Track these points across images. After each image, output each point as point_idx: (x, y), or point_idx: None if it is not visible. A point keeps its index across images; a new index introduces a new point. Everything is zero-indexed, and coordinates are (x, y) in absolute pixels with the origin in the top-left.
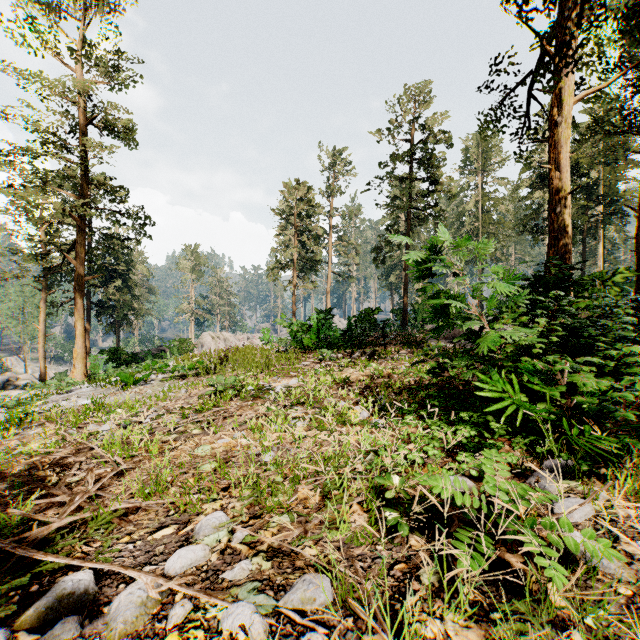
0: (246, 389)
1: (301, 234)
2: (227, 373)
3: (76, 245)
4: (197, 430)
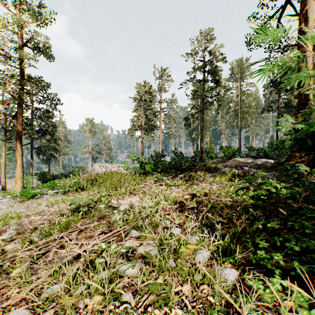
0: (98, 207)
1: (146, 111)
2: (94, 190)
3: (17, 114)
4: (18, 270)
